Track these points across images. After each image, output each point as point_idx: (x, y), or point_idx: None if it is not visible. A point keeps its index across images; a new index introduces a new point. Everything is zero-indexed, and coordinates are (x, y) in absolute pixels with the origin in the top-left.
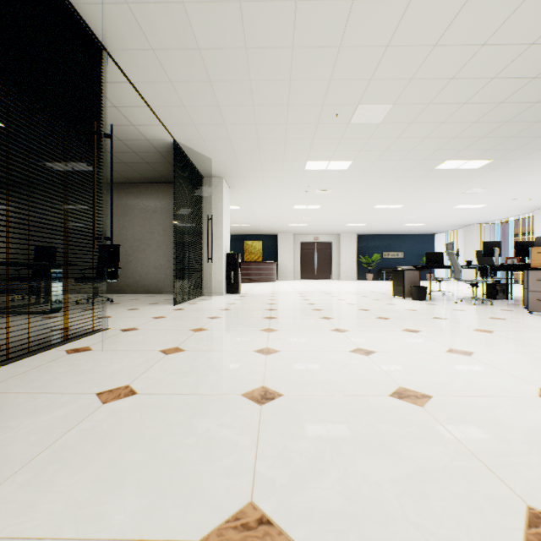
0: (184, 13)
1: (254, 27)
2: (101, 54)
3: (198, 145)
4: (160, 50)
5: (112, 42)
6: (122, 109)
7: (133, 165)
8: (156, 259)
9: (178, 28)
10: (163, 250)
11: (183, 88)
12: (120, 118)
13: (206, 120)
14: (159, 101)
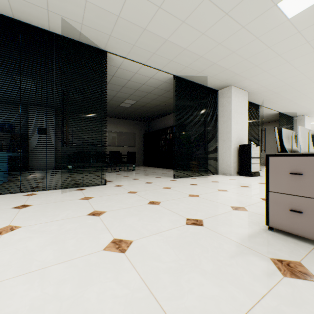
0: (282, 96)
1: (305, 92)
2: (259, 107)
3: (289, 111)
4: (275, 101)
5: (262, 104)
6: (261, 111)
7: (261, 120)
8: (270, 152)
9: (280, 98)
10: (273, 149)
11: (282, 104)
12: (260, 112)
13: (291, 106)
14: (273, 107)
